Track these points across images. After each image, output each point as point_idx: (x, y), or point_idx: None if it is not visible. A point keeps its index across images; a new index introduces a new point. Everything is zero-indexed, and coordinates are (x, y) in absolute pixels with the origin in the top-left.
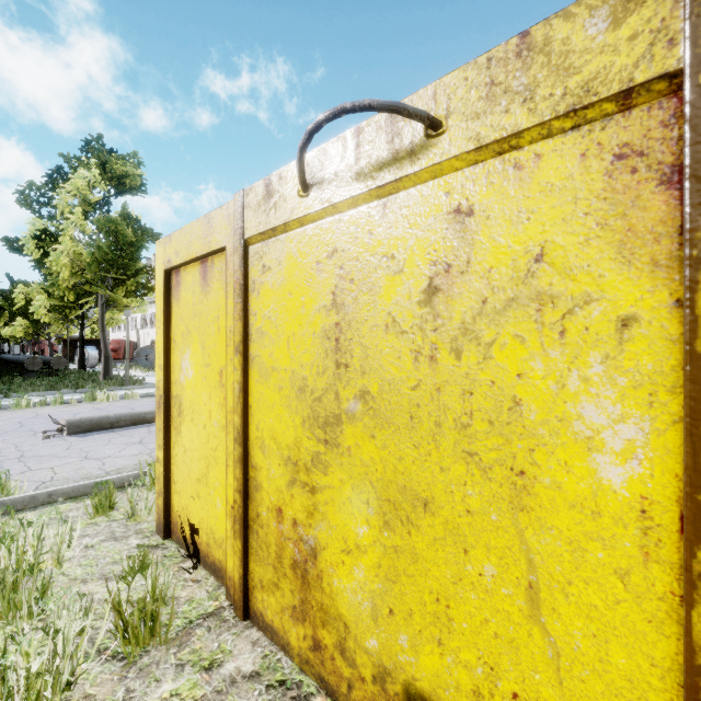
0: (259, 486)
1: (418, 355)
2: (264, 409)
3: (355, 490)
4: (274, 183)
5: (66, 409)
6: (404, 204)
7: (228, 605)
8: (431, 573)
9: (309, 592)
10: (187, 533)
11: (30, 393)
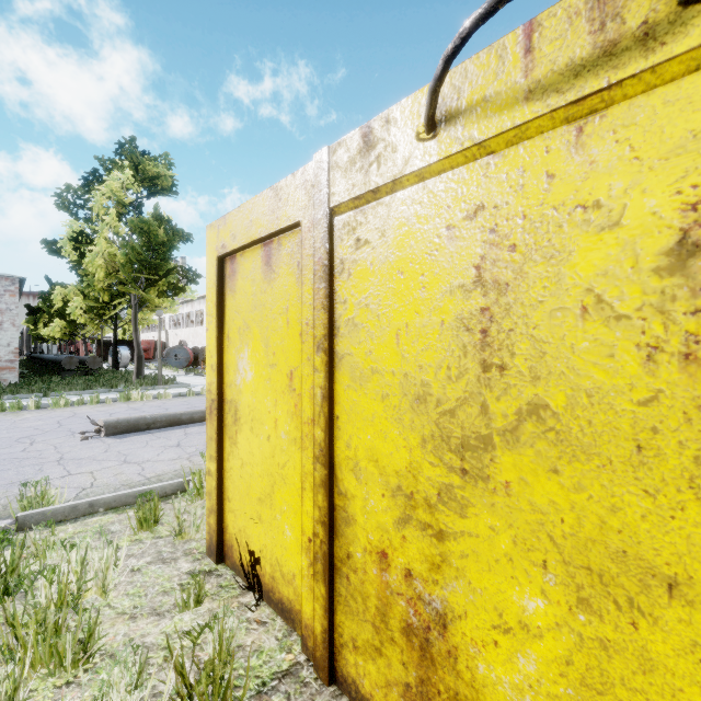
0: (350, 519)
1: (655, 352)
2: (358, 421)
3: (519, 544)
4: (376, 130)
5: (102, 408)
6: (623, 122)
7: (305, 660)
8: (684, 696)
9: (433, 670)
10: (245, 560)
11: (67, 392)
